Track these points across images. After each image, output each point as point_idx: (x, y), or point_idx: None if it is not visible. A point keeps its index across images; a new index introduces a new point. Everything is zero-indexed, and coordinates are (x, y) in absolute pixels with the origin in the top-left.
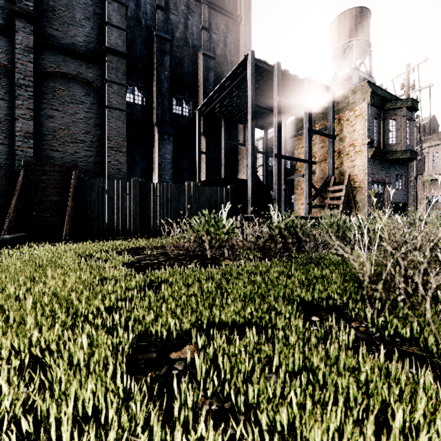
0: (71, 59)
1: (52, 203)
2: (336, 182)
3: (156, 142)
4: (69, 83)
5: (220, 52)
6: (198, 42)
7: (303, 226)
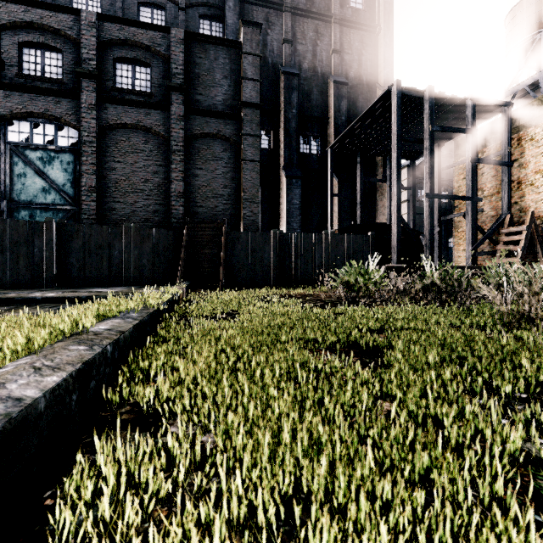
0: (212, 119)
1: (207, 256)
2: (513, 222)
3: (284, 187)
4: (210, 142)
5: (354, 74)
6: (327, 68)
7: (460, 276)
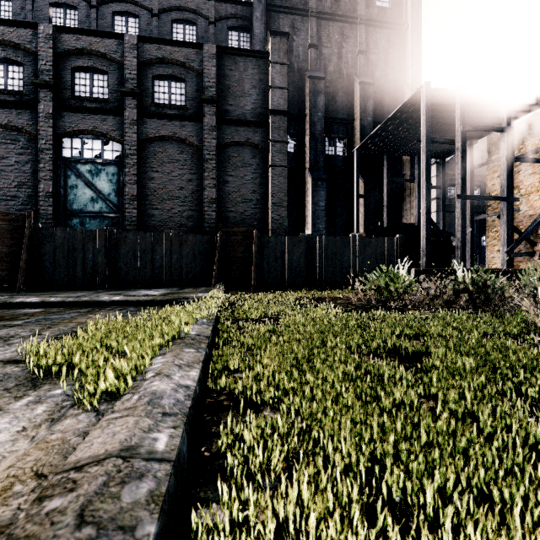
0: (242, 128)
1: (239, 259)
2: None
3: (309, 189)
4: (240, 150)
5: (380, 74)
6: (353, 70)
7: (493, 281)
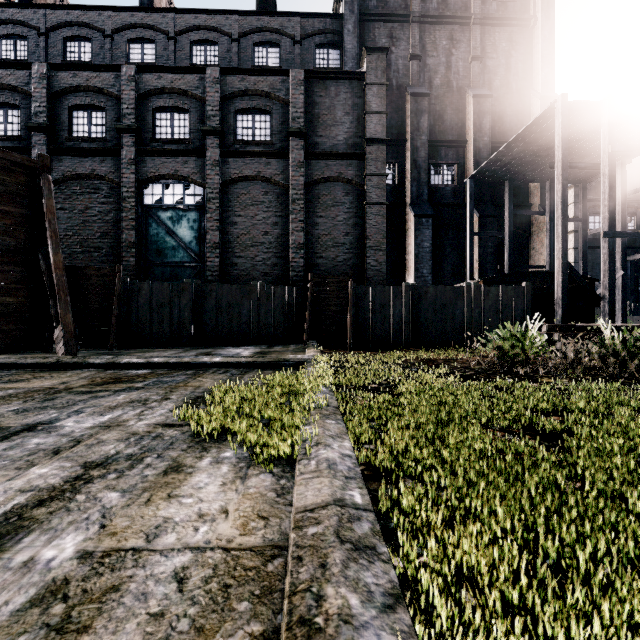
0: (333, 162)
1: (332, 313)
2: None
3: (411, 228)
4: (331, 187)
5: (500, 82)
6: (465, 81)
7: None
